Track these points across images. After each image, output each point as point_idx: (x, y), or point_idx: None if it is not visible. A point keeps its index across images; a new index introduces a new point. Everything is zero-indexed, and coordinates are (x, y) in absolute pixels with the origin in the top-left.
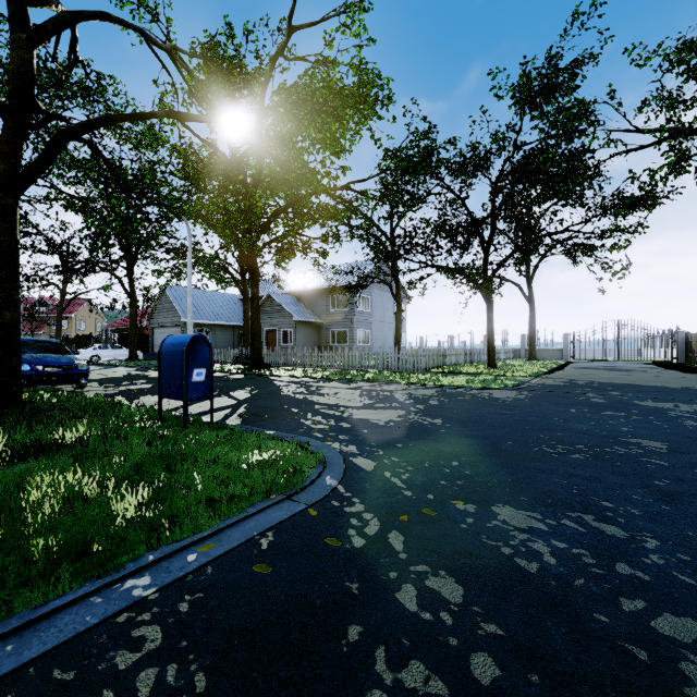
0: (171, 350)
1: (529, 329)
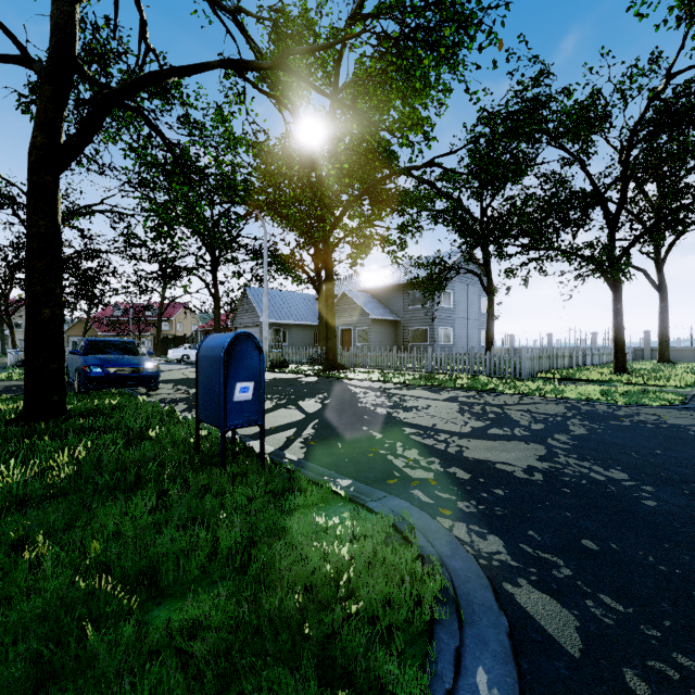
0: (208, 354)
1: (659, 324)
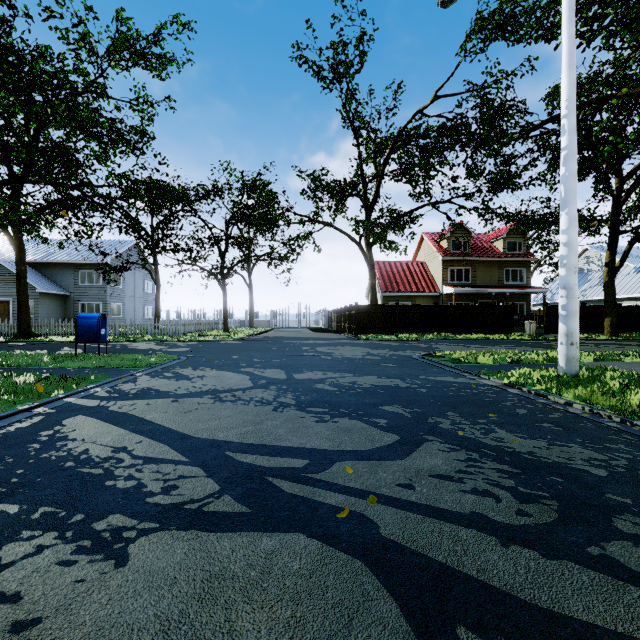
0: (87, 320)
1: (250, 307)
